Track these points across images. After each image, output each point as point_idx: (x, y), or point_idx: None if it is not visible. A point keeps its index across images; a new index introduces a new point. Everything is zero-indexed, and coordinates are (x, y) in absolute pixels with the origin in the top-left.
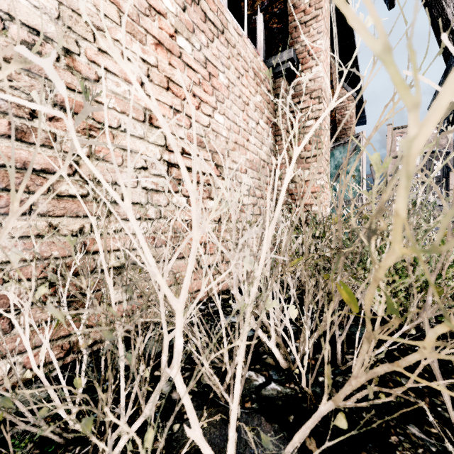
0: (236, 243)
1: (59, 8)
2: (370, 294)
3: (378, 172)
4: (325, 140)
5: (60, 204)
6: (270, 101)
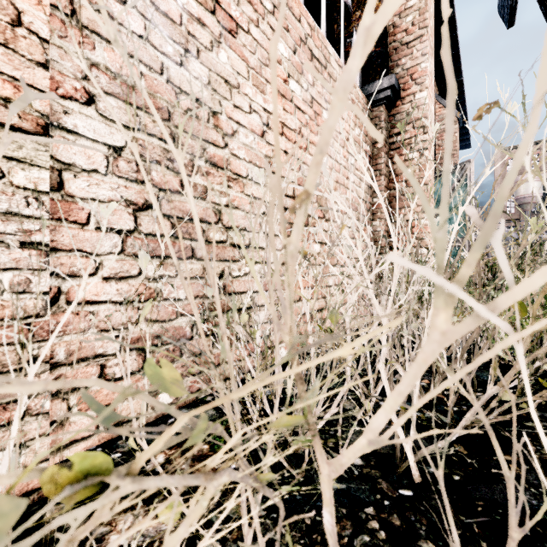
0: (378, 284)
1: (209, 74)
2: (538, 301)
3: (534, 229)
4: (430, 175)
5: (209, 249)
6: (368, 132)
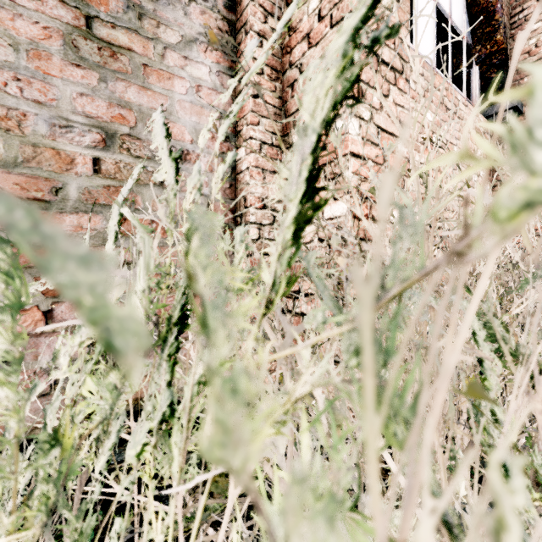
0: None
1: None
2: None
3: None
4: None
5: None
6: None
